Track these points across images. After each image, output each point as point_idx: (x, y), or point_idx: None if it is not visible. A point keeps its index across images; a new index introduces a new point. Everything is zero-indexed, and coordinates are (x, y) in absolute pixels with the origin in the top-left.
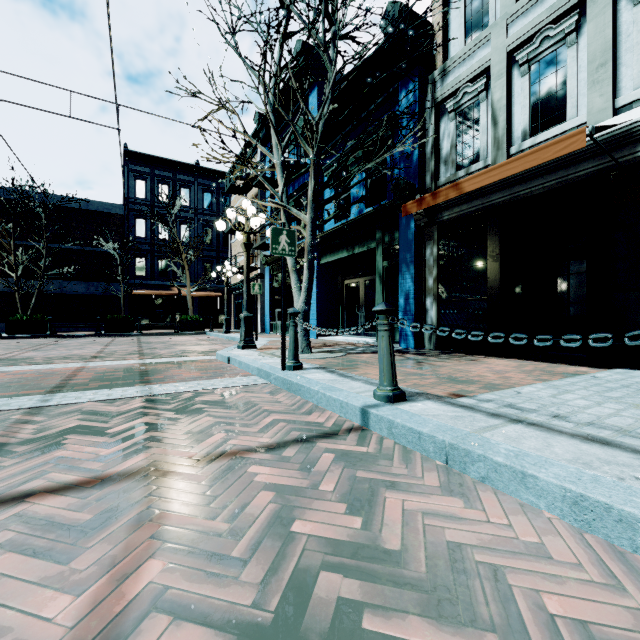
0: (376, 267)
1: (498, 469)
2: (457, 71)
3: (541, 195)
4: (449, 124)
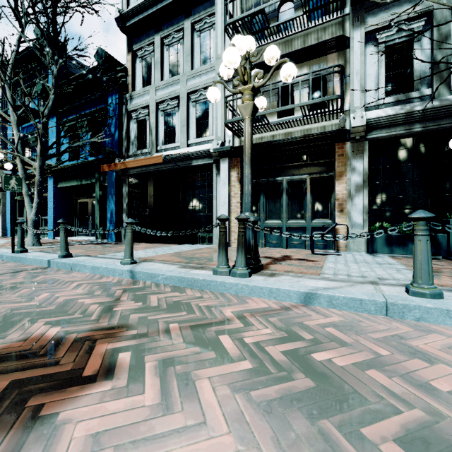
0: (95, 194)
1: (81, 266)
2: (137, 100)
3: (168, 171)
4: (134, 124)
